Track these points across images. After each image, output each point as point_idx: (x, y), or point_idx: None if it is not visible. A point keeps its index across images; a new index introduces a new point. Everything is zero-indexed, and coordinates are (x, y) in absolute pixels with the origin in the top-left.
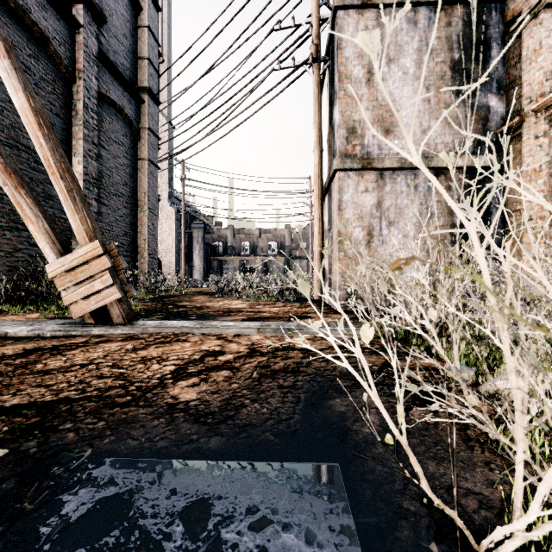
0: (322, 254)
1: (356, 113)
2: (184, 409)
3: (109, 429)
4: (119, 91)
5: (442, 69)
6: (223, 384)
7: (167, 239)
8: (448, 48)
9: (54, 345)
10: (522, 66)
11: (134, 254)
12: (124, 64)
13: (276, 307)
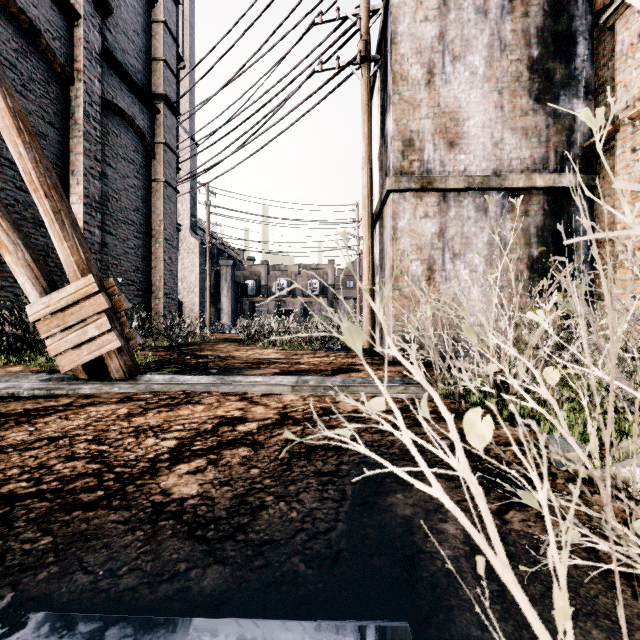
0: (372, 293)
1: (414, 122)
2: (175, 512)
3: (54, 553)
4: (129, 98)
5: (518, 69)
6: (239, 469)
7: (189, 276)
8: (524, 44)
9: (26, 409)
10: (615, 65)
11: (147, 294)
12: (135, 66)
13: (317, 357)
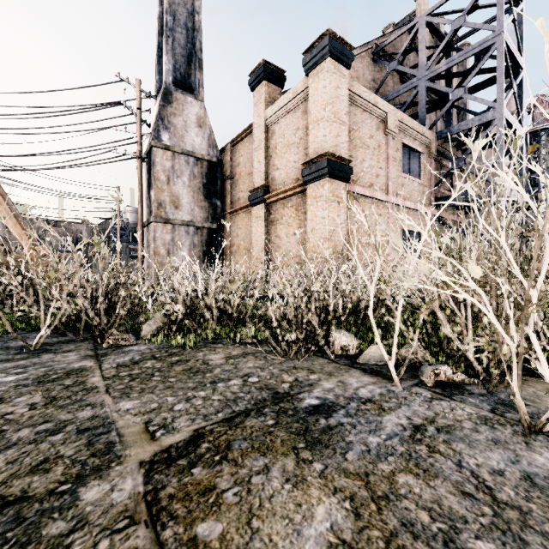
0: (143, 260)
1: (162, 197)
2: None
3: None
4: None
5: (199, 185)
6: None
7: None
8: (202, 177)
9: None
10: (226, 194)
11: None
12: None
13: None
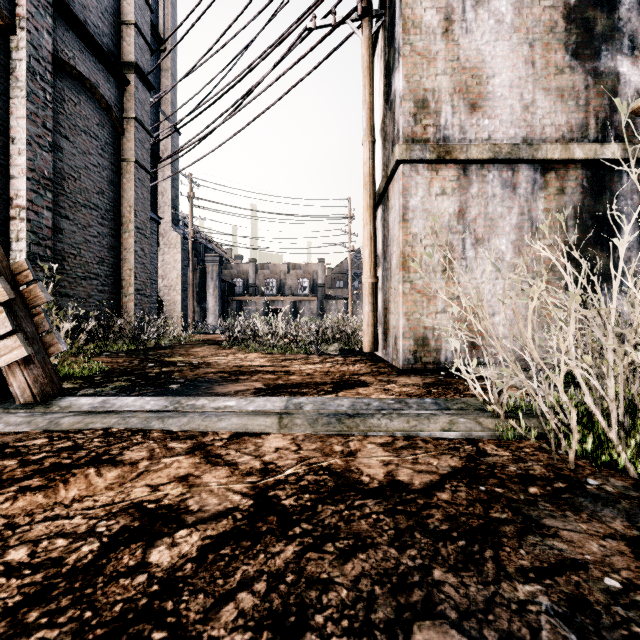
0: (374, 287)
1: (428, 78)
2: None
3: None
4: (90, 62)
5: (552, 17)
6: None
7: (171, 273)
8: None
9: None
10: None
11: (114, 290)
12: (99, 26)
13: (310, 364)
